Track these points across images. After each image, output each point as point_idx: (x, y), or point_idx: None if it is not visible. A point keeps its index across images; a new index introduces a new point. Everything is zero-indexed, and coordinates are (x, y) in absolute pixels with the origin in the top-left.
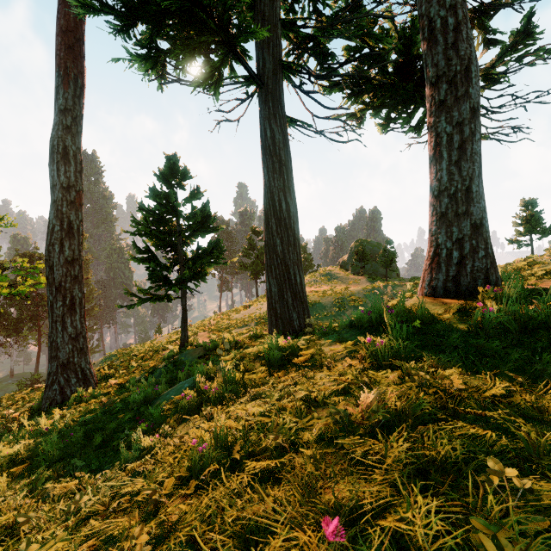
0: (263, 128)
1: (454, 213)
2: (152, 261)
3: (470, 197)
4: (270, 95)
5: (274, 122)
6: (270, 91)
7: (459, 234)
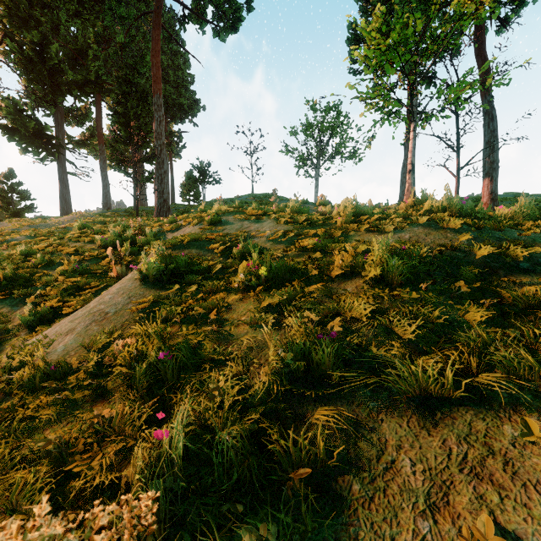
0: (60, 175)
1: (105, 206)
2: (2, 207)
3: (108, 204)
4: (63, 166)
5: (64, 174)
6: (63, 165)
7: (106, 209)
